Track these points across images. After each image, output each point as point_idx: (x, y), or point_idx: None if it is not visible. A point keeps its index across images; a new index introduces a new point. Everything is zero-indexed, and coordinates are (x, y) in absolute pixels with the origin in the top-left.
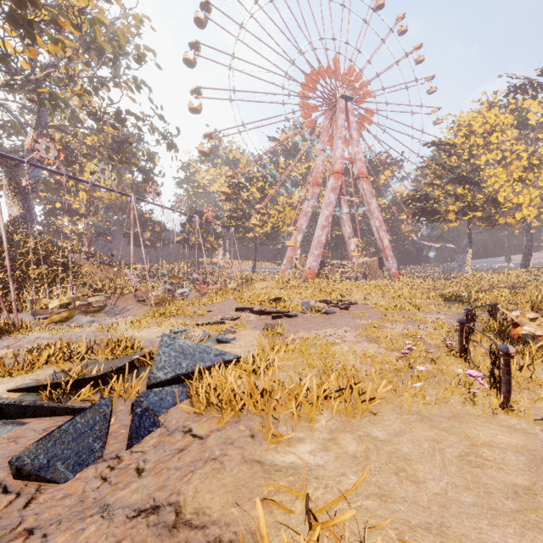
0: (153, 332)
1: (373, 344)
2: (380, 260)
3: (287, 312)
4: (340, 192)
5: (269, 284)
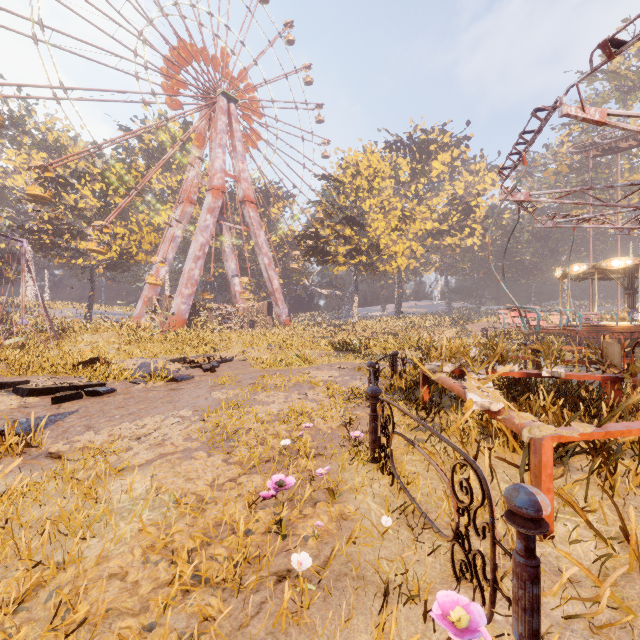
0: None
1: (217, 456)
2: (270, 304)
3: (99, 385)
4: (222, 217)
5: (104, 337)
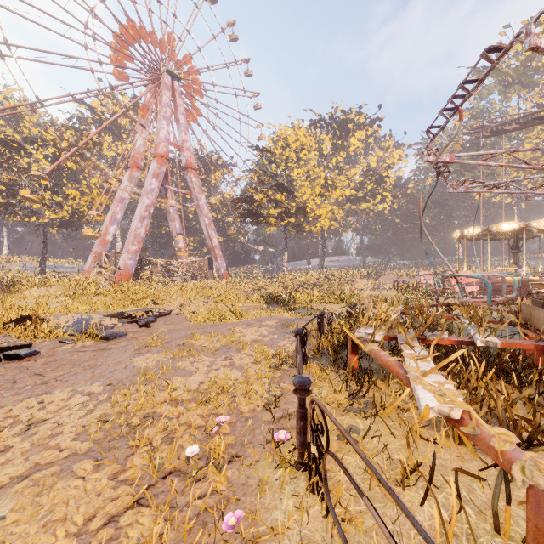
0: None
1: (105, 470)
2: (210, 259)
3: (24, 346)
4: (167, 181)
5: (52, 290)
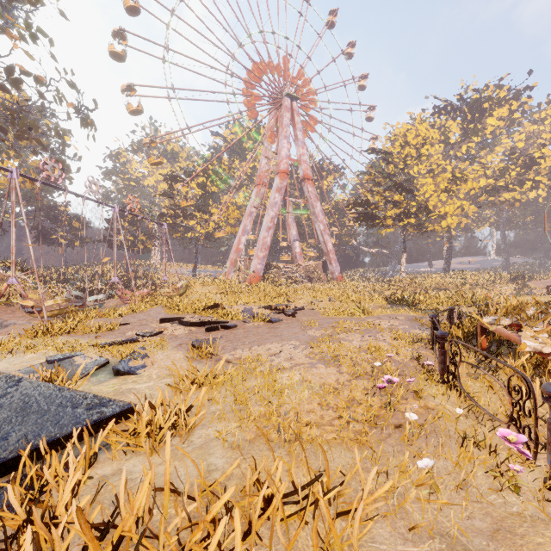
0: (20, 361)
1: (332, 368)
2: (324, 263)
3: (225, 322)
4: (286, 193)
5: (209, 289)
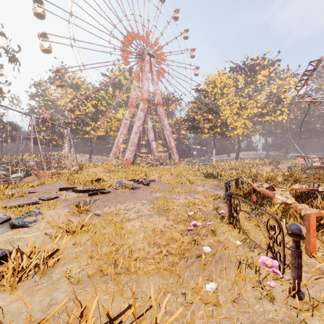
0: None
1: (163, 217)
2: (169, 154)
3: (103, 189)
4: (147, 112)
5: (98, 169)
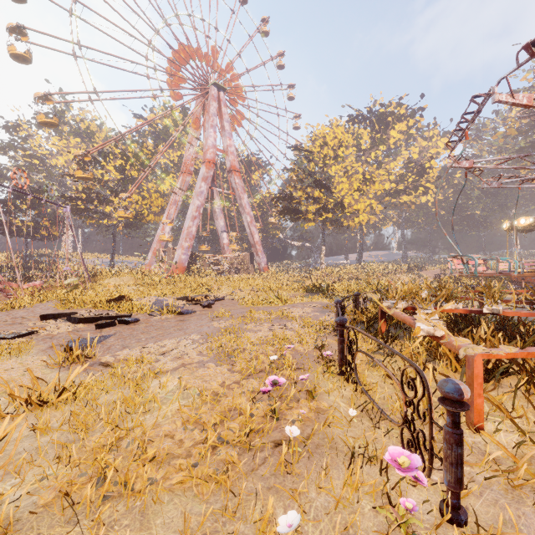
0: None
1: (223, 367)
2: (251, 254)
3: (127, 316)
4: (213, 184)
5: (125, 280)
